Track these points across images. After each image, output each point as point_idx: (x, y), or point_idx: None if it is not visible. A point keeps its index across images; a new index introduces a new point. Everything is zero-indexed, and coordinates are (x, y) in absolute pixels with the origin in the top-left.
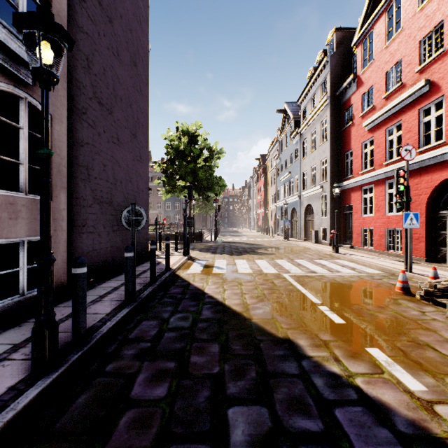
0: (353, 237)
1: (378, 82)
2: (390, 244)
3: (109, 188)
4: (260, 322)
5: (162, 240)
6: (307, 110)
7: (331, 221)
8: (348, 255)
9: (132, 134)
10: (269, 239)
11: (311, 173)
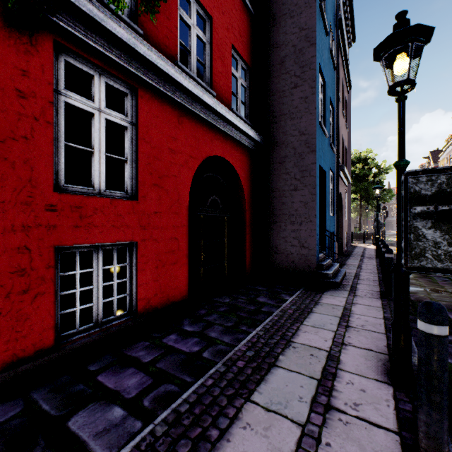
0: None
1: None
2: None
3: None
4: None
5: None
6: None
7: None
8: None
9: None
10: None
11: None
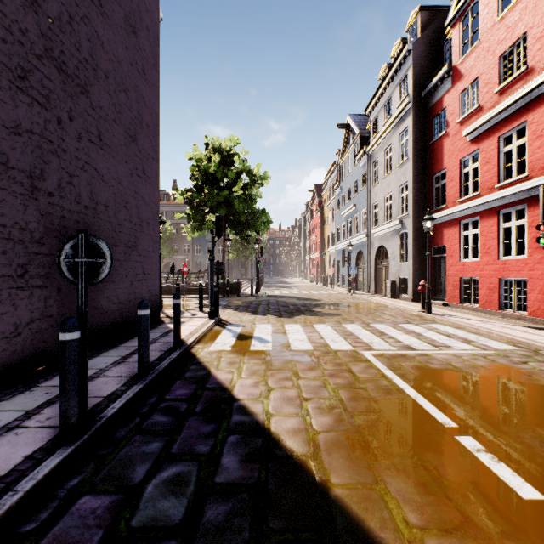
0: (446, 290)
1: (487, 72)
2: (506, 301)
3: (81, 214)
4: (349, 498)
5: (185, 293)
6: (379, 120)
7: (414, 268)
8: (448, 317)
9: (129, 134)
10: (327, 292)
11: (385, 204)
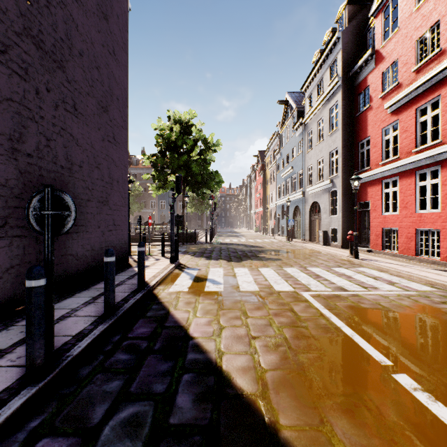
0: (370, 239)
1: (405, 54)
2: (422, 248)
3: (58, 173)
4: (298, 441)
5: (151, 241)
6: (313, 97)
7: (343, 220)
8: (373, 262)
9: (101, 106)
10: (269, 240)
11: (318, 166)
